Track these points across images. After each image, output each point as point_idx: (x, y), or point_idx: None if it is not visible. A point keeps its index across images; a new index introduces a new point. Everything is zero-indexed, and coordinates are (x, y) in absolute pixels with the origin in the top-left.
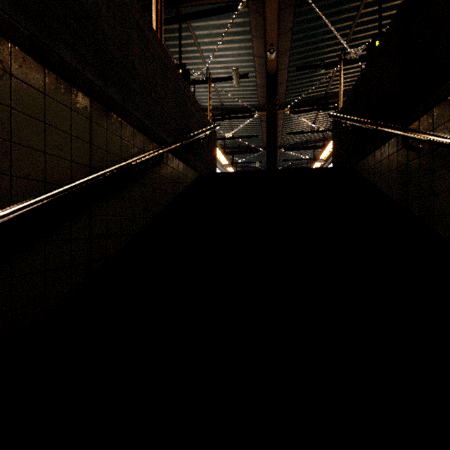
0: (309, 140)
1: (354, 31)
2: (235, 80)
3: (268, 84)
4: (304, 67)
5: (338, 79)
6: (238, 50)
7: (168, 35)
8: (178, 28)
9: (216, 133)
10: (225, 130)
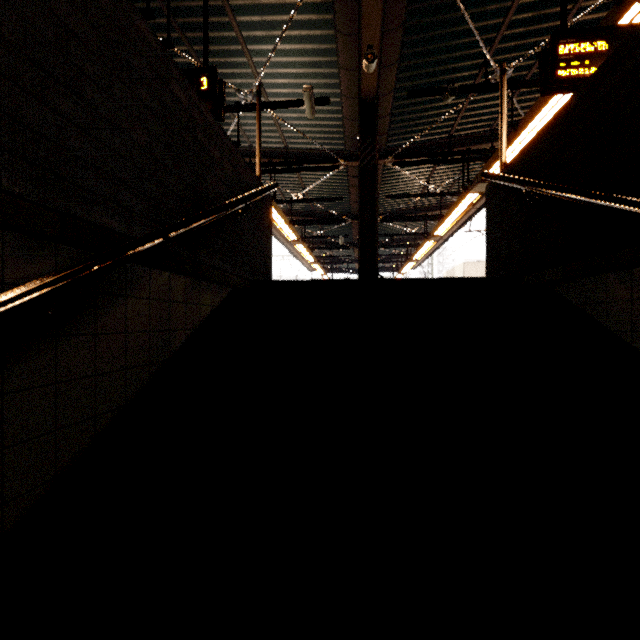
0: (419, 206)
1: (503, 37)
2: (307, 107)
3: (362, 115)
4: (422, 91)
5: (469, 116)
6: (313, 55)
7: (189, 19)
8: (203, 1)
9: (279, 192)
10: (292, 187)
